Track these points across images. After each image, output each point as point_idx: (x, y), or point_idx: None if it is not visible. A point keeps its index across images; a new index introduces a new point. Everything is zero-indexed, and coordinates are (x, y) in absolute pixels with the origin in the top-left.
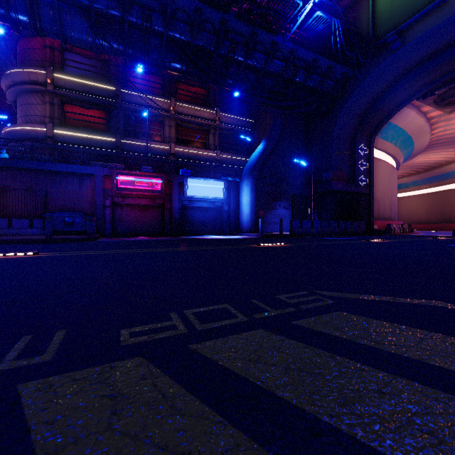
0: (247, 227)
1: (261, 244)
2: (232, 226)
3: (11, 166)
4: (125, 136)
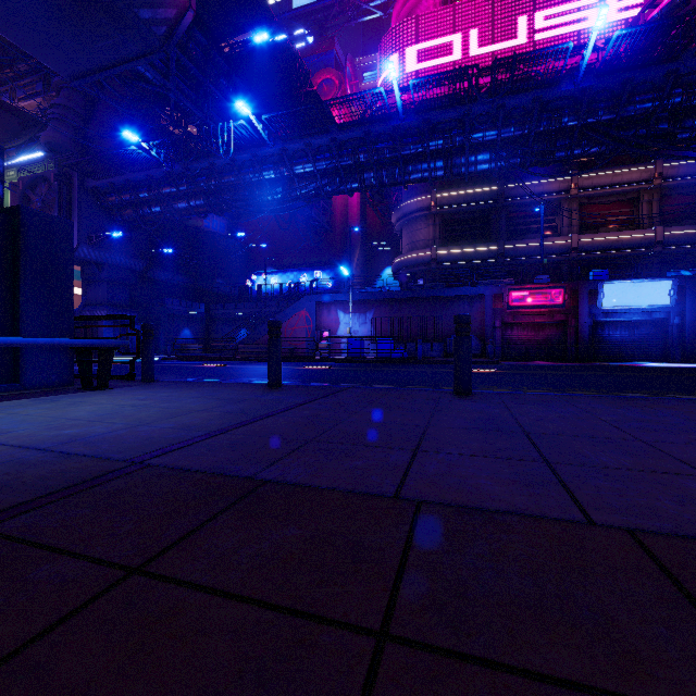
0: None
1: None
2: (688, 349)
3: (417, 297)
4: (507, 240)
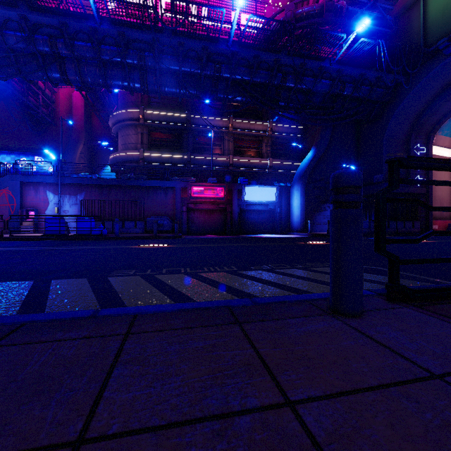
0: (297, 227)
1: (306, 242)
2: (283, 226)
3: (123, 185)
4: (193, 153)
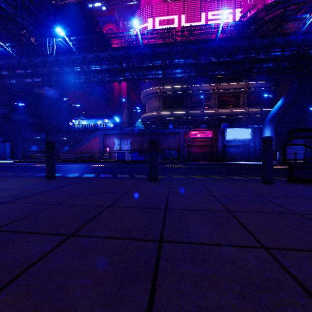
0: None
1: None
2: (256, 156)
3: (151, 132)
4: (190, 109)
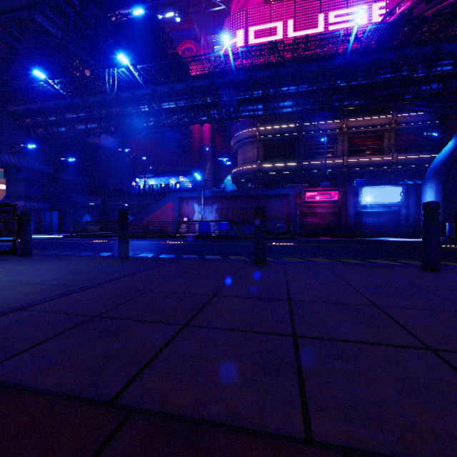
0: None
1: None
2: (411, 229)
3: (246, 195)
4: (304, 159)
